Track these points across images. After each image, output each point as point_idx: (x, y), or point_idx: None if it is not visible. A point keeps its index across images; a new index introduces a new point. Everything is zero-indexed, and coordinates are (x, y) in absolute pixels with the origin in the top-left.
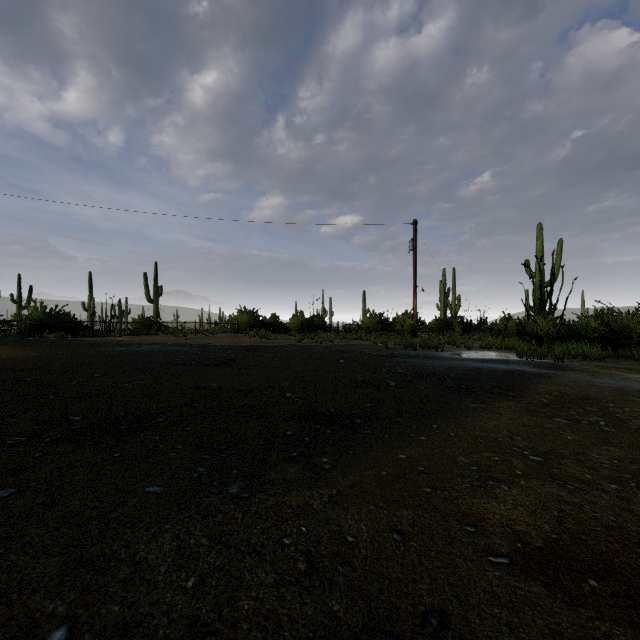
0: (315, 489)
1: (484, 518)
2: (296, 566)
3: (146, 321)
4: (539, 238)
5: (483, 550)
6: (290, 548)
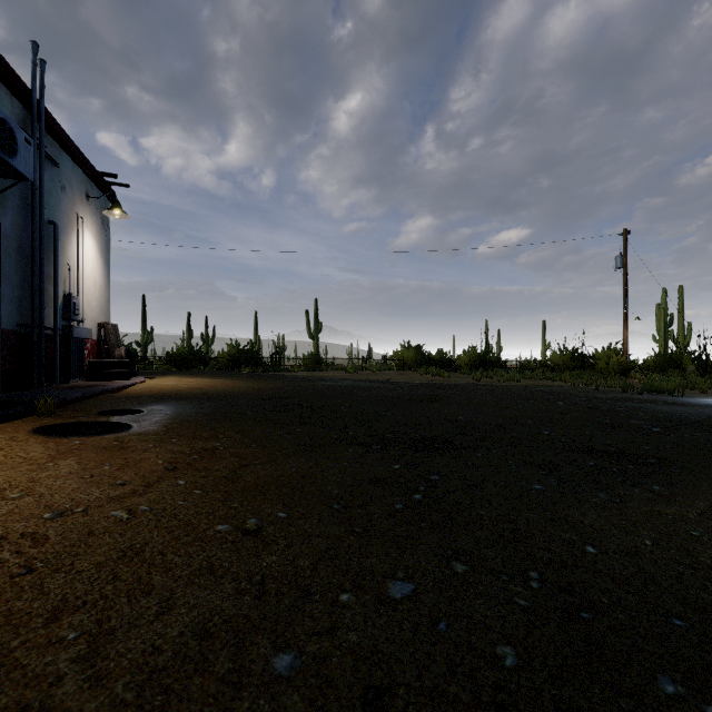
0: (675, 507)
1: None
2: None
3: (314, 357)
4: None
5: None
6: (703, 538)
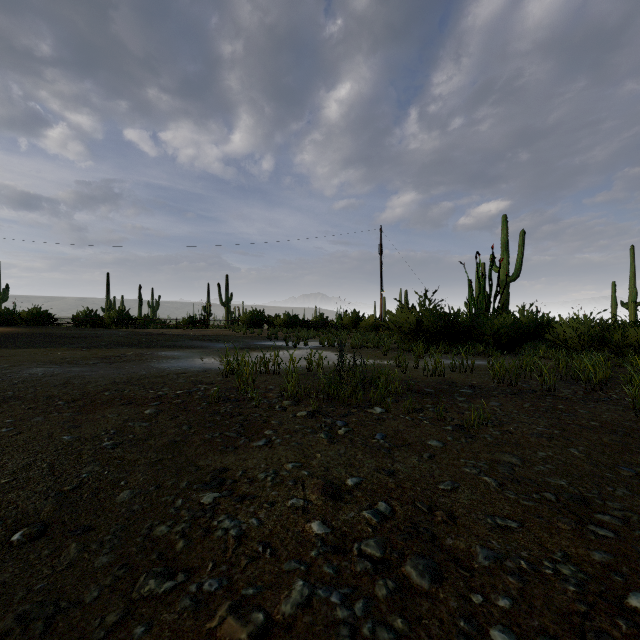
0: None
1: None
2: None
3: (191, 319)
4: (503, 231)
5: None
6: None
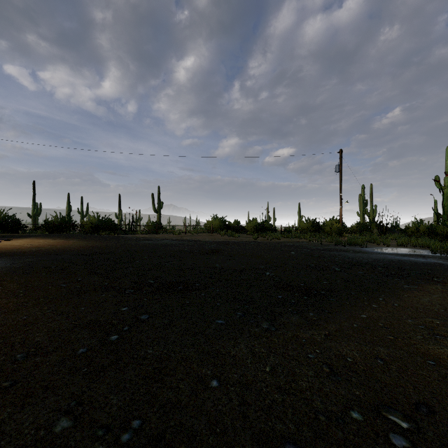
0: (313, 330)
1: (440, 357)
2: (323, 369)
3: (155, 225)
4: (447, 158)
5: (445, 375)
6: (314, 359)
